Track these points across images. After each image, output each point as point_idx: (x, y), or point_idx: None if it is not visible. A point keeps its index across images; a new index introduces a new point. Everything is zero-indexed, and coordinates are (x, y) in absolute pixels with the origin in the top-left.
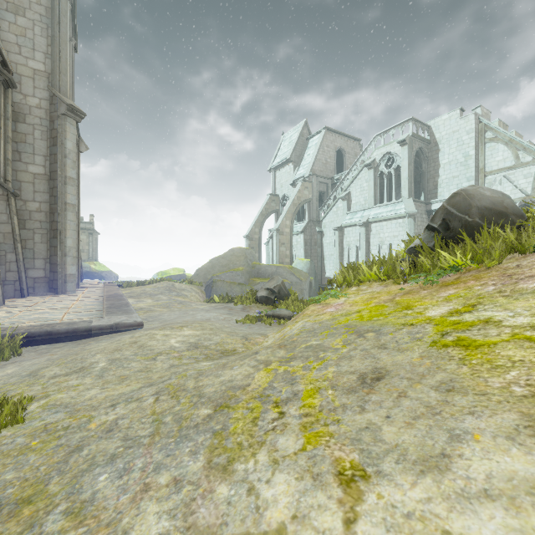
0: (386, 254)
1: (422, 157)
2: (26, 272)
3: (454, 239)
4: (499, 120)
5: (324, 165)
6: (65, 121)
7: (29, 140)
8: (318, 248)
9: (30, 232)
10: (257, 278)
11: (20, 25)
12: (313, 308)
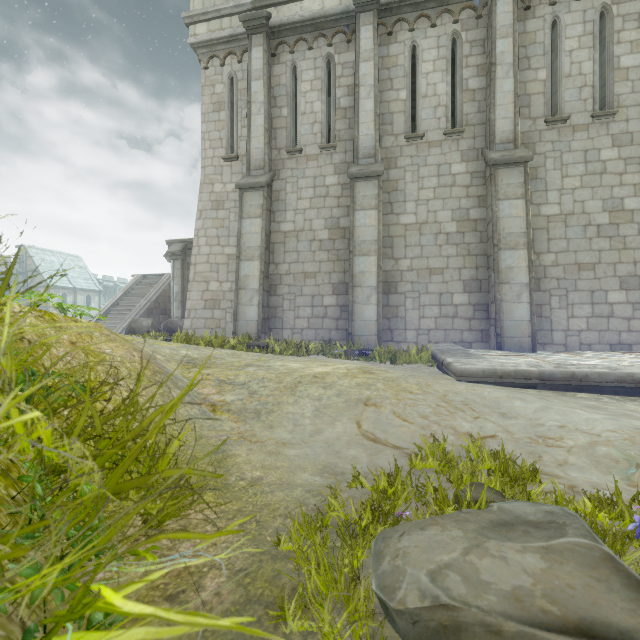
0: None
1: None
2: None
3: None
4: None
5: None
6: None
7: None
8: None
9: None
10: None
11: None
12: None
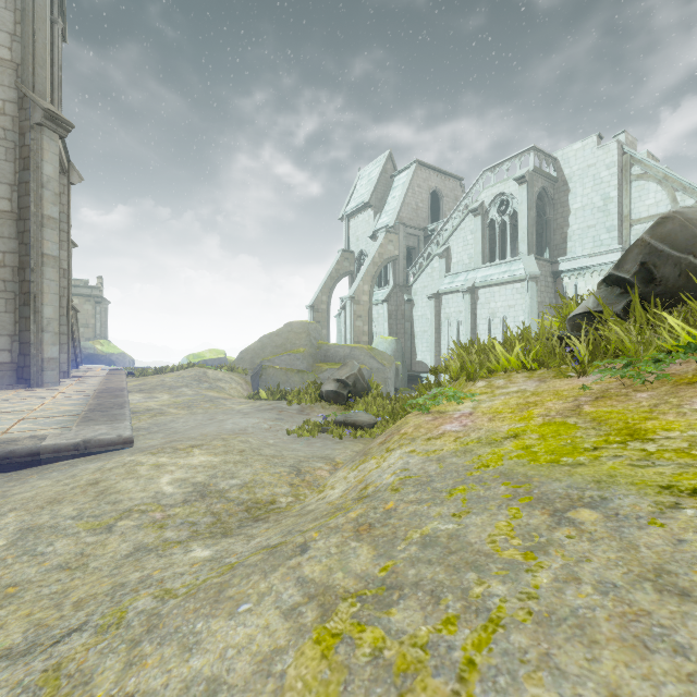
0: (499, 330)
1: (546, 200)
2: None
3: (662, 298)
4: (647, 152)
5: (415, 211)
6: (42, 134)
7: None
8: (406, 323)
9: None
10: (325, 363)
11: None
12: (415, 420)
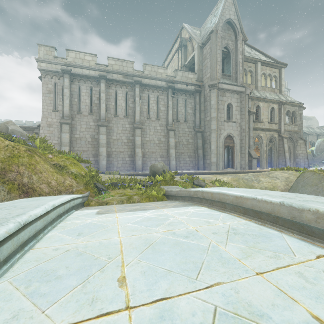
0: None
1: None
2: (206, 161)
3: None
4: None
5: None
6: (211, 93)
7: (207, 107)
8: None
9: (207, 145)
10: None
11: (205, 64)
12: None
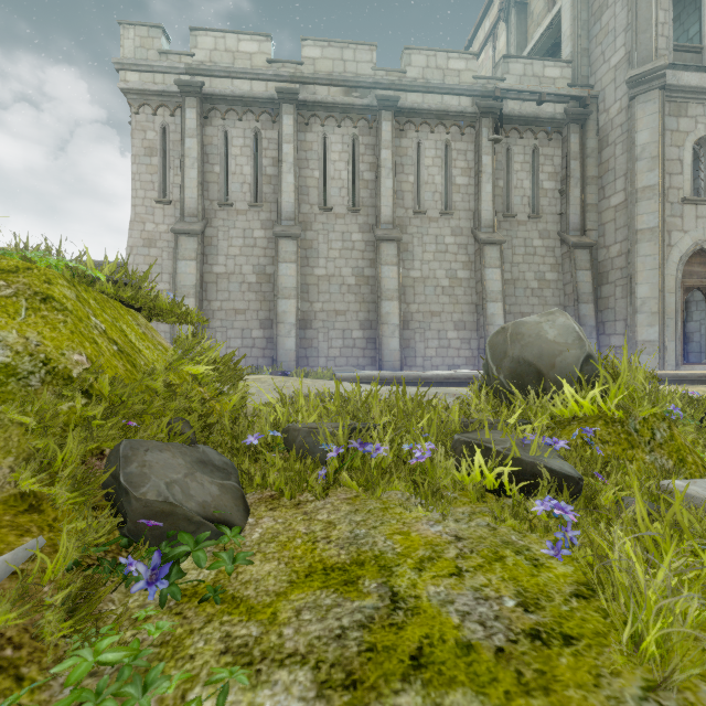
0: None
1: None
2: (608, 340)
3: None
4: None
5: None
6: (635, 106)
7: (611, 164)
8: None
9: (612, 287)
10: None
11: (604, 26)
12: None
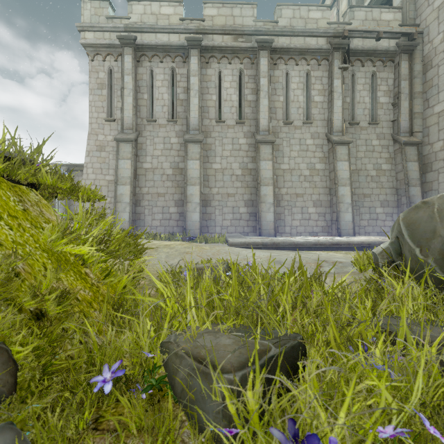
0: None
1: None
2: None
3: None
4: None
5: None
6: None
7: (434, 82)
8: None
9: (435, 173)
10: None
11: None
12: None
